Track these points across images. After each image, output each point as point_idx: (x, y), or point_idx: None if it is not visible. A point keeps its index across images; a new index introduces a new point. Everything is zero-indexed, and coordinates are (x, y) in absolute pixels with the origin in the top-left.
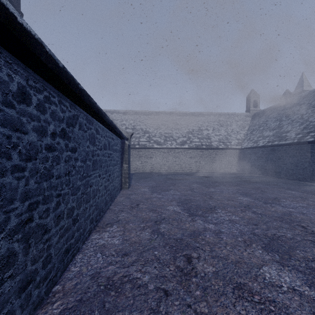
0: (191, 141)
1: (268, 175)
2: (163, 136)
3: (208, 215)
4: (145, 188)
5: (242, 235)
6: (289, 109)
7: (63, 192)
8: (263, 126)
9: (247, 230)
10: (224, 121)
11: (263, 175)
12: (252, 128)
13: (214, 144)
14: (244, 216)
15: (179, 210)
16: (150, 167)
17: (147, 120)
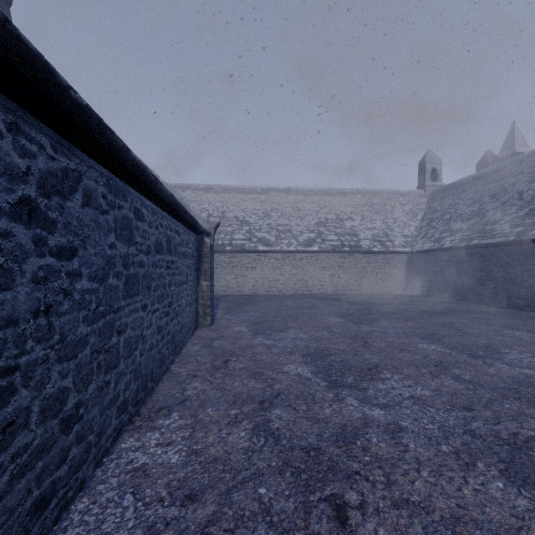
0: (324, 239)
1: (461, 300)
2: (274, 229)
3: (368, 385)
4: (242, 326)
5: (447, 436)
6: (495, 182)
7: (26, 359)
8: (449, 213)
9: (454, 422)
10: (380, 205)
11: (452, 299)
12: (430, 217)
13: (365, 245)
14: (441, 388)
15: (308, 375)
16: (252, 284)
17: (246, 203)
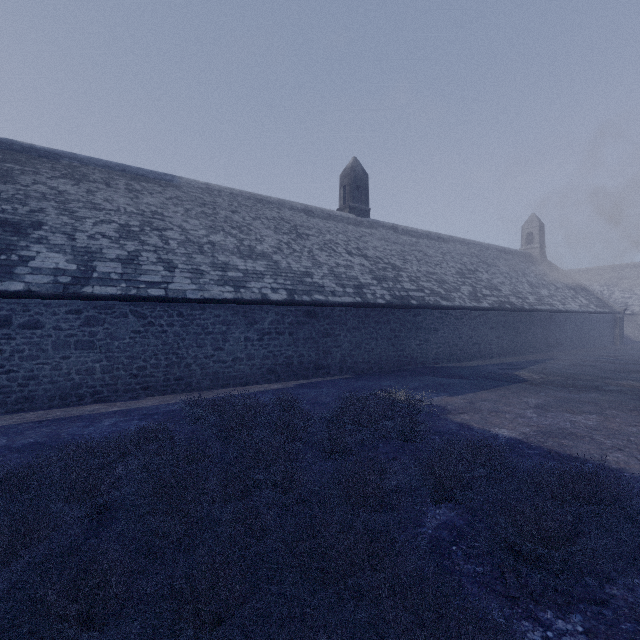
0: None
1: None
2: None
3: None
4: (634, 346)
5: None
6: None
7: (583, 333)
8: None
9: None
10: None
11: None
12: None
13: None
14: None
15: (636, 349)
16: None
17: None
